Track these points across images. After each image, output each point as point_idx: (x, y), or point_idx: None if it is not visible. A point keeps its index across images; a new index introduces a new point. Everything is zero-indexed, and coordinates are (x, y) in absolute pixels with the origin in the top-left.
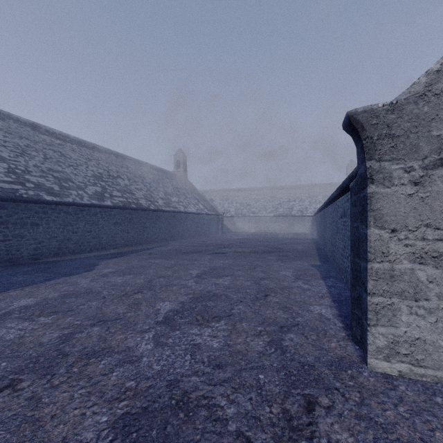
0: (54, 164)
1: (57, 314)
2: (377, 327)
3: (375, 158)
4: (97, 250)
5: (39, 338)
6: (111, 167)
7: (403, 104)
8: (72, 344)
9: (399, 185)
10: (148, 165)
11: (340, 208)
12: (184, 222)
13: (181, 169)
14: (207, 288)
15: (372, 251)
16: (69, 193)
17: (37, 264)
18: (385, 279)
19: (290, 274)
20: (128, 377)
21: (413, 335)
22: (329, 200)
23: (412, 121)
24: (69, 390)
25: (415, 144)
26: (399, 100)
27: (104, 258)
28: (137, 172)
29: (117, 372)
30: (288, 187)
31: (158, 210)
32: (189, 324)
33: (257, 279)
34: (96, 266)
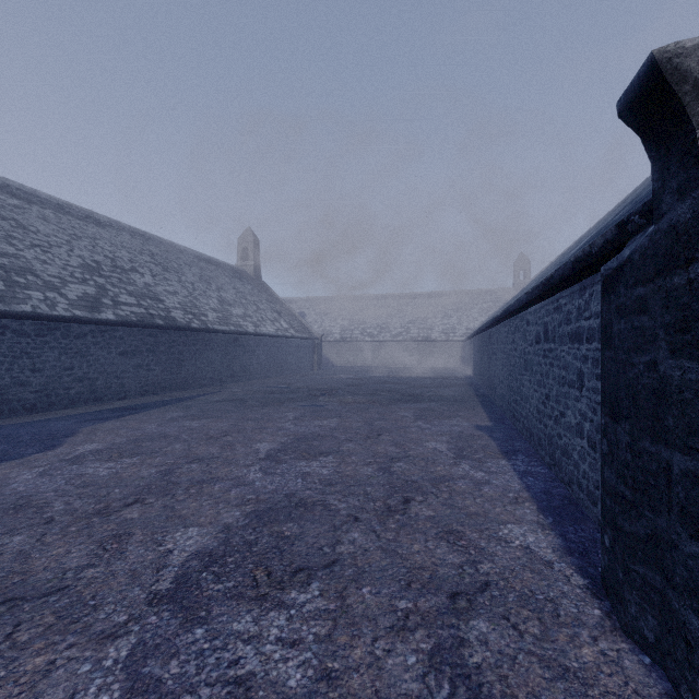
0: None
1: None
2: None
3: None
4: (86, 404)
5: None
6: (119, 252)
7: None
8: None
9: None
10: (192, 252)
11: (535, 325)
12: (254, 351)
13: (250, 261)
14: (286, 485)
15: None
16: (26, 295)
17: None
18: None
19: (444, 447)
20: None
21: None
22: (508, 312)
23: None
24: None
25: None
26: None
27: (92, 419)
28: (170, 264)
29: None
30: (425, 296)
31: (207, 330)
32: (233, 598)
33: (385, 460)
34: (68, 438)
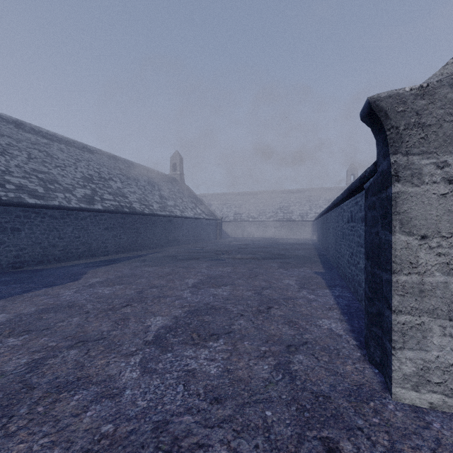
0: (39, 164)
1: (29, 334)
2: (404, 350)
3: (401, 151)
4: (87, 258)
5: (2, 365)
6: (102, 168)
7: (436, 88)
8: (41, 373)
9: (431, 183)
10: (143, 167)
11: (347, 212)
12: (181, 227)
13: (177, 172)
14: (204, 299)
15: (398, 261)
16: (55, 196)
17: (18, 273)
18: (414, 295)
19: (293, 283)
20: (105, 418)
21: (447, 360)
22: (334, 204)
23: (446, 107)
24: (27, 440)
25: (450, 134)
26: (431, 83)
27: (93, 266)
28: (131, 175)
29: (92, 410)
30: (288, 192)
31: (153, 215)
32: (183, 344)
33: (259, 288)
34: (83, 275)
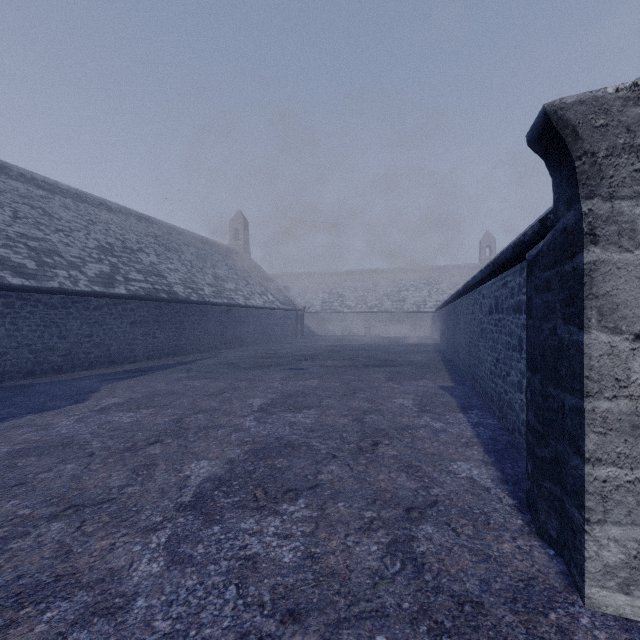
0: (30, 227)
1: None
2: (605, 525)
3: (601, 193)
4: (103, 366)
5: None
6: (128, 235)
7: None
8: None
9: None
10: (189, 233)
11: (489, 299)
12: (244, 321)
13: (240, 241)
14: (276, 431)
15: (595, 377)
16: (54, 274)
17: None
18: (622, 433)
19: (410, 403)
20: None
21: None
22: (468, 287)
23: None
24: None
25: None
26: None
27: (110, 379)
28: (171, 244)
29: None
30: (398, 271)
31: (204, 303)
32: (239, 508)
33: (359, 413)
34: (93, 394)
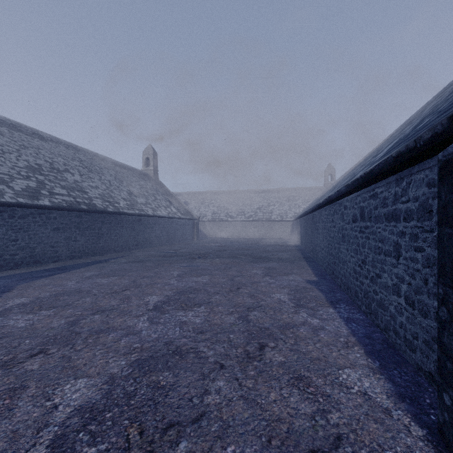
0: None
1: None
2: None
3: None
4: (28, 265)
5: None
6: (56, 158)
7: None
8: None
9: None
10: (110, 160)
11: (352, 209)
12: (152, 227)
13: (150, 167)
14: (166, 334)
15: None
16: None
17: None
18: None
19: (286, 298)
20: None
21: None
22: (329, 200)
23: None
24: None
25: None
26: None
27: (28, 278)
28: (94, 167)
29: None
30: (267, 191)
31: (119, 213)
32: None
33: (244, 309)
34: (4, 294)
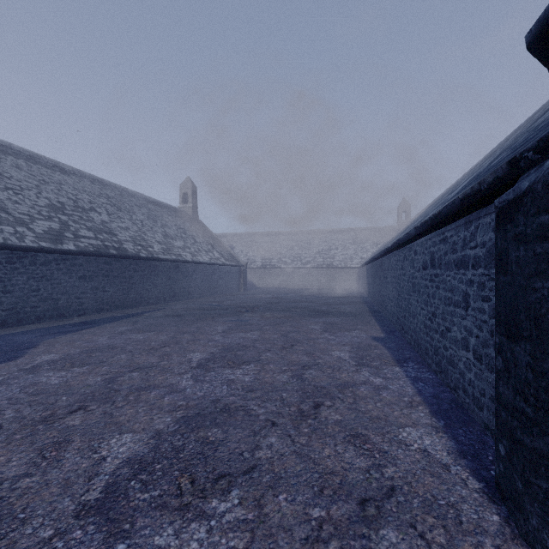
0: None
1: None
2: None
3: None
4: (50, 319)
5: None
6: (81, 195)
7: None
8: None
9: None
10: (141, 196)
11: (422, 255)
12: (192, 275)
13: (189, 204)
14: (213, 392)
15: None
16: None
17: None
18: None
19: (347, 356)
20: None
21: None
22: (398, 244)
23: None
24: None
25: None
26: None
27: (54, 333)
28: (123, 205)
29: None
30: (328, 232)
31: (153, 259)
32: (157, 509)
33: (298, 367)
34: (30, 350)
